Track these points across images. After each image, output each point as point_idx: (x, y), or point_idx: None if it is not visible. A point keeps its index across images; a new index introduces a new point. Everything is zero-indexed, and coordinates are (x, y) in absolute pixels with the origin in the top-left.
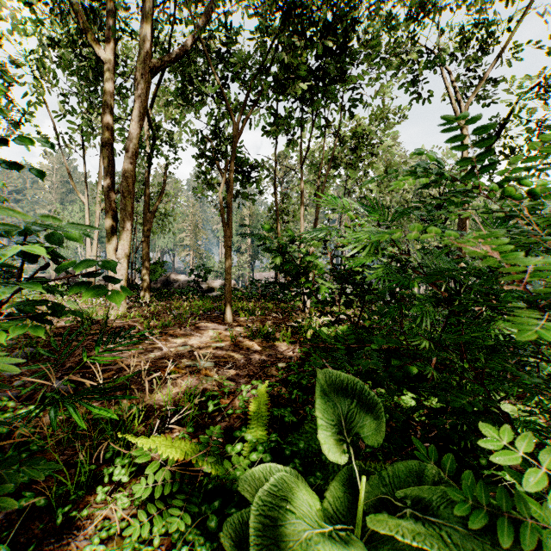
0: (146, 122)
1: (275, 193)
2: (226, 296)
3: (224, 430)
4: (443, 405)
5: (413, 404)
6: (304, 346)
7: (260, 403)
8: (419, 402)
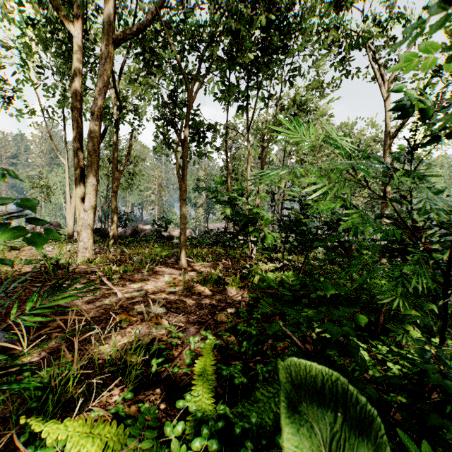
0: (114, 94)
1: (226, 153)
2: (182, 244)
3: (168, 391)
4: (397, 357)
5: (367, 357)
6: (252, 291)
7: (207, 363)
8: (367, 350)
